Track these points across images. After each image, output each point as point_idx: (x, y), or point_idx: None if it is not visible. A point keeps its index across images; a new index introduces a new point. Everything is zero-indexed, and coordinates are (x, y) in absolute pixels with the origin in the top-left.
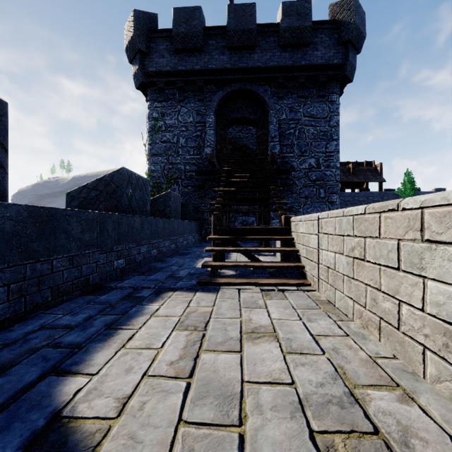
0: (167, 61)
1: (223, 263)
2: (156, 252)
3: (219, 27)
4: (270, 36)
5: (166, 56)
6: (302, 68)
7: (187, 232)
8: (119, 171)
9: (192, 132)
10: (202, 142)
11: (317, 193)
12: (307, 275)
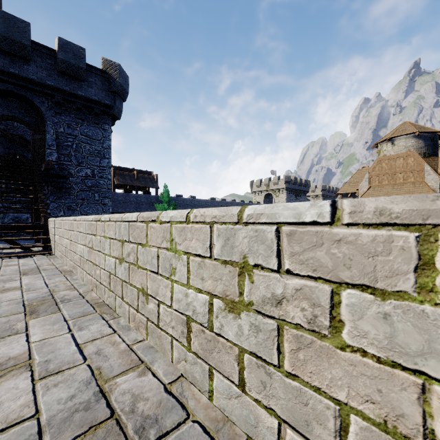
0: None
1: None
2: None
3: None
4: (47, 58)
5: None
6: (79, 96)
7: None
8: None
9: None
10: None
11: (93, 197)
12: (52, 249)
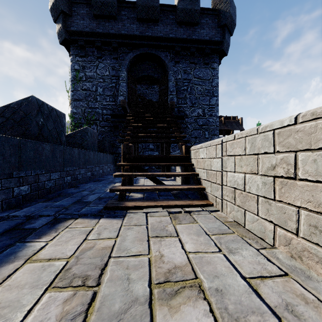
0: (86, 23)
1: (131, 187)
2: (70, 179)
3: (130, 2)
4: (170, 14)
5: (86, 19)
6: (193, 41)
7: (103, 163)
8: (27, 99)
9: (108, 83)
10: (116, 92)
11: (203, 135)
12: (209, 196)
